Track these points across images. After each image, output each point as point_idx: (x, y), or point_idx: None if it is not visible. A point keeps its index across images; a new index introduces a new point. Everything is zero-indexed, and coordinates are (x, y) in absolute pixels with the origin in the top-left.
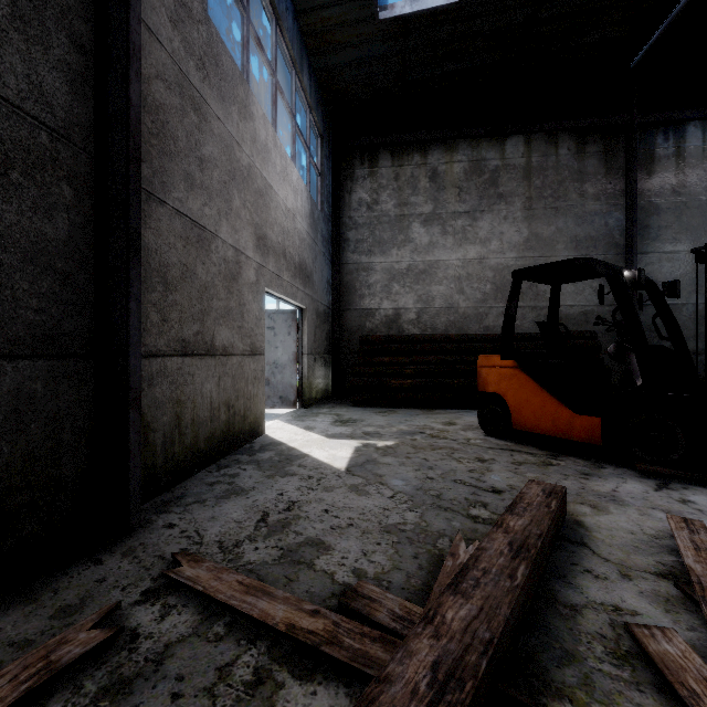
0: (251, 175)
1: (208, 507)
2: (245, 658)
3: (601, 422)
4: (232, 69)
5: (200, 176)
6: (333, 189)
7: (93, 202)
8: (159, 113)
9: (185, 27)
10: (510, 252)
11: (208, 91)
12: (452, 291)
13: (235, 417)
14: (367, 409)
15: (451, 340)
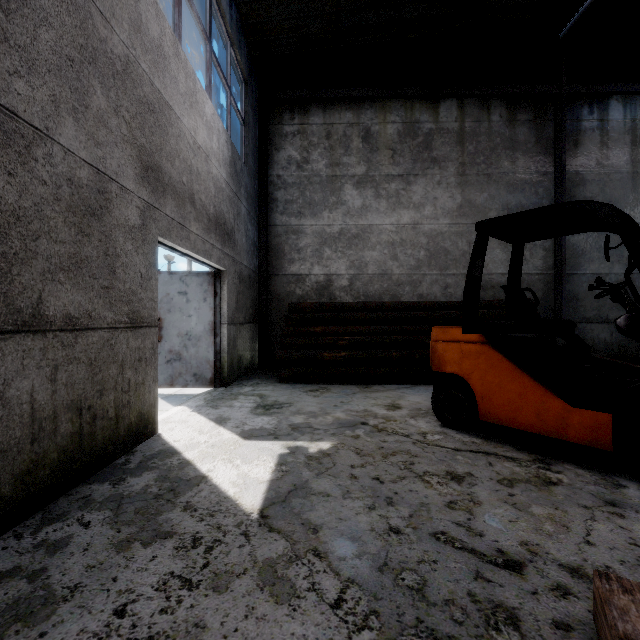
0: (131, 73)
1: None
2: None
3: (612, 420)
4: None
5: None
6: (259, 144)
7: None
8: None
9: None
10: (444, 218)
11: None
12: (385, 256)
13: (96, 422)
14: (296, 386)
15: (387, 308)
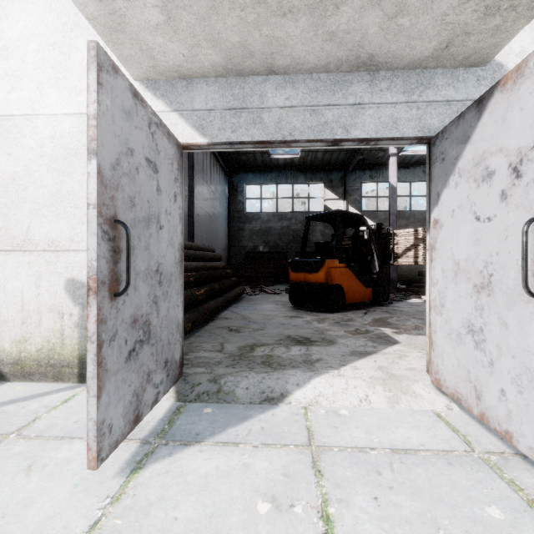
0: None
1: None
2: None
3: (372, 290)
4: None
5: None
6: None
7: None
8: None
9: None
10: None
11: None
12: None
13: None
14: (208, 334)
15: None
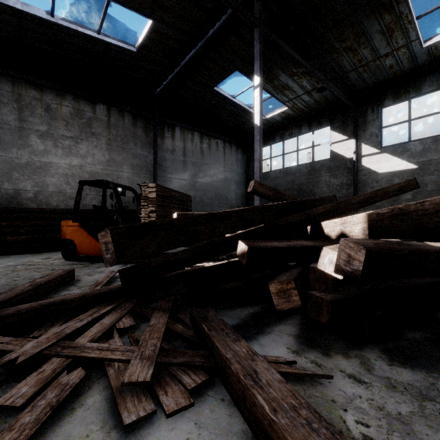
0: None
1: None
2: None
3: None
4: None
5: None
6: None
7: None
8: None
9: None
10: (99, 165)
11: None
12: (62, 182)
13: None
14: None
15: (57, 212)
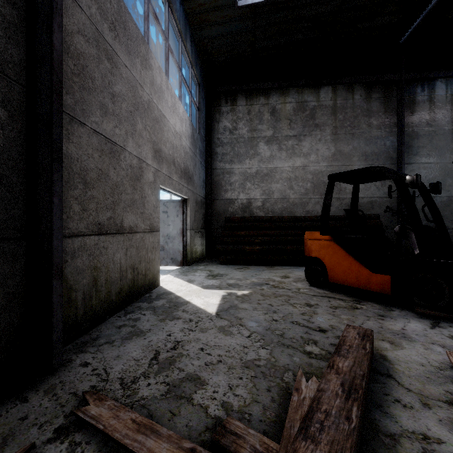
0: (150, 107)
1: (115, 347)
2: None
3: (390, 279)
4: (136, 32)
5: (112, 106)
6: (207, 119)
7: (24, 122)
8: (80, 59)
9: None
10: (323, 162)
11: (118, 46)
12: (285, 187)
13: (139, 275)
14: (229, 266)
15: (285, 220)
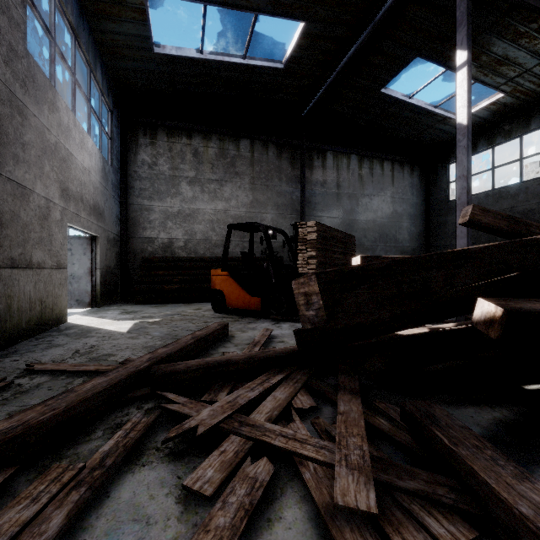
0: (57, 148)
1: (38, 352)
2: (78, 380)
3: (260, 299)
4: (44, 81)
5: (23, 154)
6: (121, 149)
7: None
8: None
9: (13, 63)
10: (243, 208)
11: (28, 99)
12: (208, 229)
13: (46, 309)
14: (146, 305)
15: (205, 260)
